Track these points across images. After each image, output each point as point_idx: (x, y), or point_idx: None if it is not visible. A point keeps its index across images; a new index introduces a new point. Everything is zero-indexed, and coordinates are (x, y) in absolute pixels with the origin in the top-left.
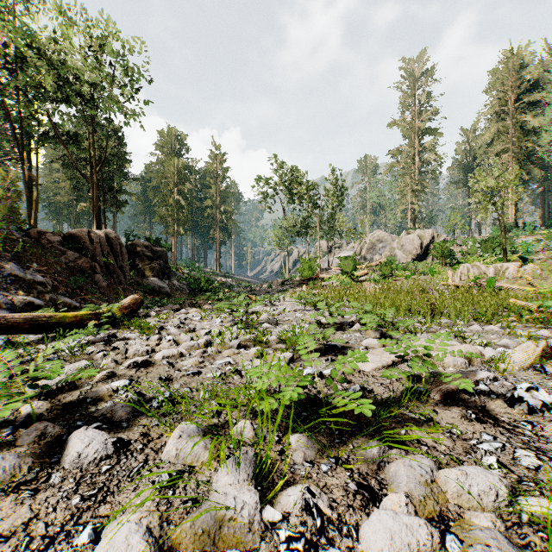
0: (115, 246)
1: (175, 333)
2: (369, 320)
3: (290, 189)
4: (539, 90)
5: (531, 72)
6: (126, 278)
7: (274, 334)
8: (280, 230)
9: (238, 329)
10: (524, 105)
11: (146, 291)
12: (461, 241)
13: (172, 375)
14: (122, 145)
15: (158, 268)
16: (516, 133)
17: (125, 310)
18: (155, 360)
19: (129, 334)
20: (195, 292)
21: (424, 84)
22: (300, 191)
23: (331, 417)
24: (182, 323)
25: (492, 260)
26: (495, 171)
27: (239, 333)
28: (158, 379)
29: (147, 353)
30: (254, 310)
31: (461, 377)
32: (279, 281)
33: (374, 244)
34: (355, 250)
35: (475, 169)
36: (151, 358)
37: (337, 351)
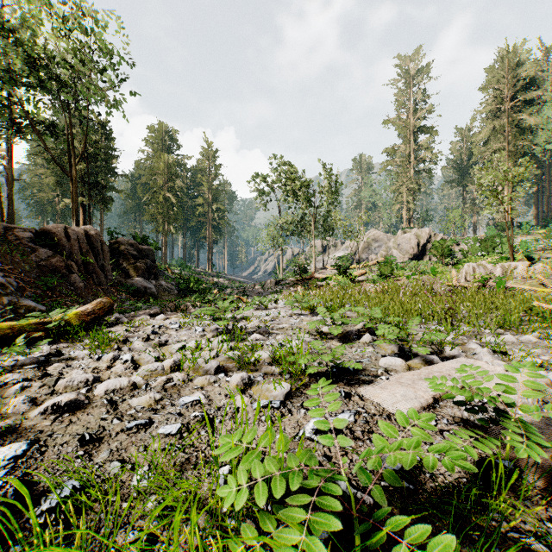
0: (95, 243)
1: (140, 348)
2: (386, 332)
3: (284, 186)
4: (535, 88)
5: (528, 70)
6: (107, 278)
7: (266, 348)
8: (274, 229)
9: (220, 343)
10: (520, 103)
11: (130, 293)
12: (458, 240)
13: (104, 429)
14: (110, 140)
15: (143, 268)
16: (512, 131)
17: (87, 316)
18: (94, 397)
19: (77, 351)
20: (184, 293)
21: (420, 81)
22: (294, 187)
23: (369, 549)
24: (154, 332)
25: (497, 259)
26: (501, 164)
27: (220, 350)
28: (77, 441)
29: (87, 383)
30: (244, 314)
31: (551, 432)
32: (273, 281)
33: (370, 243)
34: (350, 250)
35: (470, 168)
36: (89, 392)
37: (350, 377)
